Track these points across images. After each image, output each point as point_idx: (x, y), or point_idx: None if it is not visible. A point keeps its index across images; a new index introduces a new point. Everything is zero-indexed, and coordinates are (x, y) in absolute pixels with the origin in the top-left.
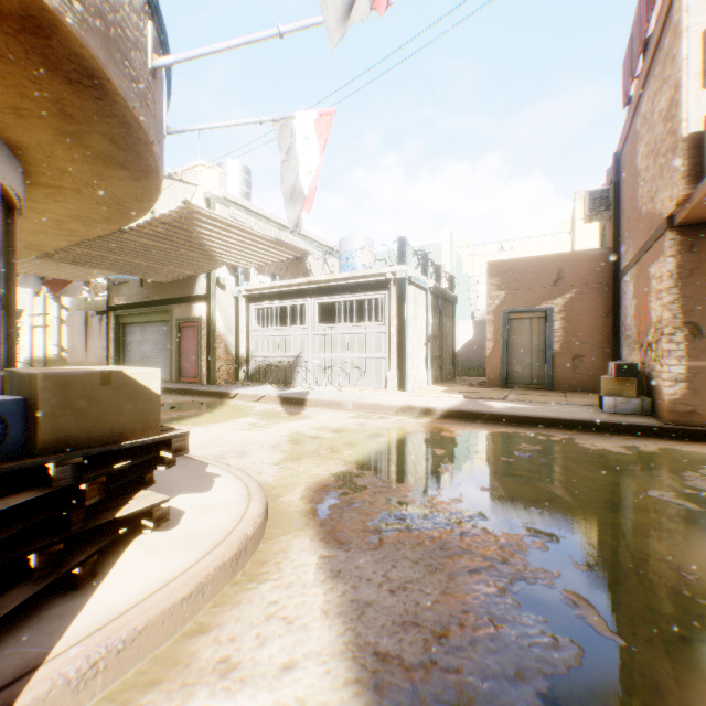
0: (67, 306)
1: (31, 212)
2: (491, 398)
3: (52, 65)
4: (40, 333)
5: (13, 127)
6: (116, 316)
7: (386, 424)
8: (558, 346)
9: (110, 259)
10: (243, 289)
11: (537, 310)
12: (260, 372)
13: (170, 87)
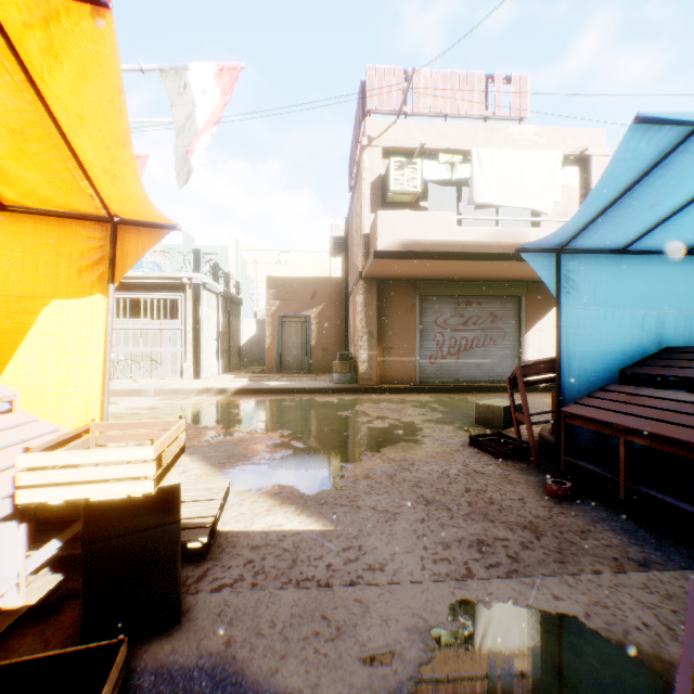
0: None
1: None
2: (269, 380)
3: None
4: None
5: None
6: None
7: (191, 401)
8: (315, 342)
9: None
10: None
11: (301, 316)
12: None
13: None
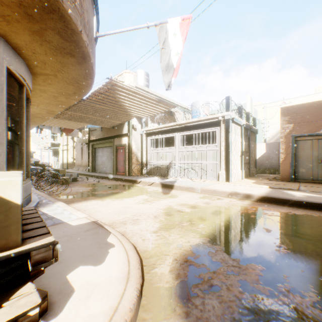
0: (76, 141)
1: (41, 92)
2: (288, 189)
3: None
4: (66, 153)
5: (9, 33)
6: (91, 144)
7: (222, 203)
8: None
9: (83, 117)
10: (144, 130)
11: (316, 134)
12: (152, 170)
13: (97, 9)
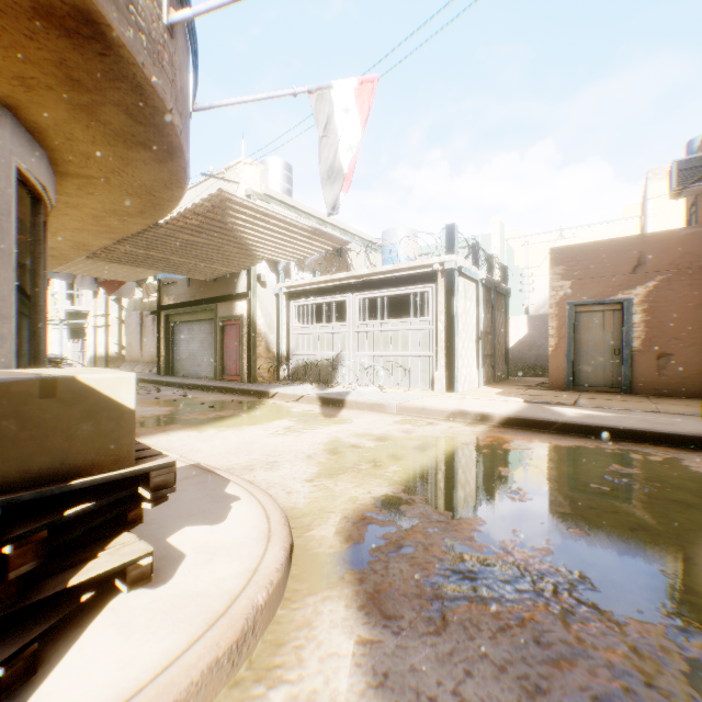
0: (126, 307)
1: (68, 208)
2: (557, 403)
3: (43, 10)
4: (102, 333)
5: (26, 104)
6: (165, 315)
7: (436, 431)
8: (638, 343)
9: (153, 258)
10: (283, 286)
11: (611, 301)
12: (301, 370)
13: (196, 58)
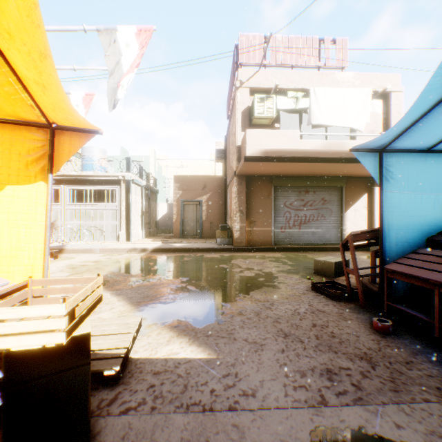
0: None
1: None
2: (175, 242)
3: None
4: None
5: None
6: None
7: (123, 257)
8: (205, 218)
9: None
10: None
11: (196, 201)
12: None
13: None
